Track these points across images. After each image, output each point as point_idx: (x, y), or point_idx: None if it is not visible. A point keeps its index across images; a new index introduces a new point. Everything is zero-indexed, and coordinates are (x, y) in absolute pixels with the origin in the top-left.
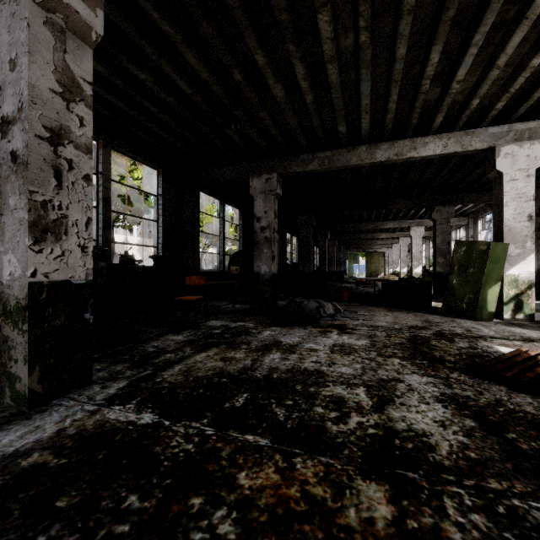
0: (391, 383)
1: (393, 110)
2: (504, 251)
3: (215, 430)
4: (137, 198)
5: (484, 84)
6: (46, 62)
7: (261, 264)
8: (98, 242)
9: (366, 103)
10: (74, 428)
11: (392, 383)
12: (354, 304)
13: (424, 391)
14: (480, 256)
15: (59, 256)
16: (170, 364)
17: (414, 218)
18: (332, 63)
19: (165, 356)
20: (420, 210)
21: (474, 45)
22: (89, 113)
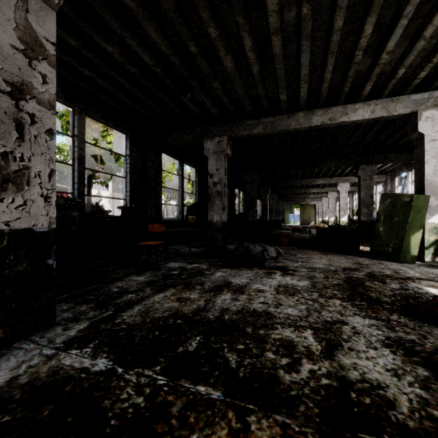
0: (336, 325)
1: (328, 80)
2: (426, 202)
3: (167, 380)
4: (110, 159)
5: (411, 55)
6: (7, 19)
7: (214, 214)
8: (74, 195)
9: (305, 73)
10: (27, 376)
11: (337, 325)
12: (293, 247)
13: (369, 334)
14: (404, 207)
15: (21, 205)
16: (131, 304)
17: (341, 176)
18: (276, 35)
19: (127, 296)
20: (346, 169)
21: (405, 17)
22: (52, 71)
